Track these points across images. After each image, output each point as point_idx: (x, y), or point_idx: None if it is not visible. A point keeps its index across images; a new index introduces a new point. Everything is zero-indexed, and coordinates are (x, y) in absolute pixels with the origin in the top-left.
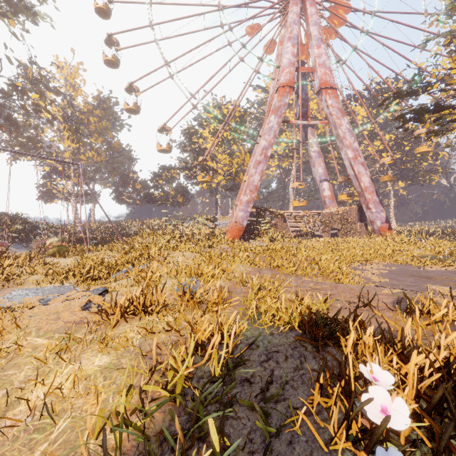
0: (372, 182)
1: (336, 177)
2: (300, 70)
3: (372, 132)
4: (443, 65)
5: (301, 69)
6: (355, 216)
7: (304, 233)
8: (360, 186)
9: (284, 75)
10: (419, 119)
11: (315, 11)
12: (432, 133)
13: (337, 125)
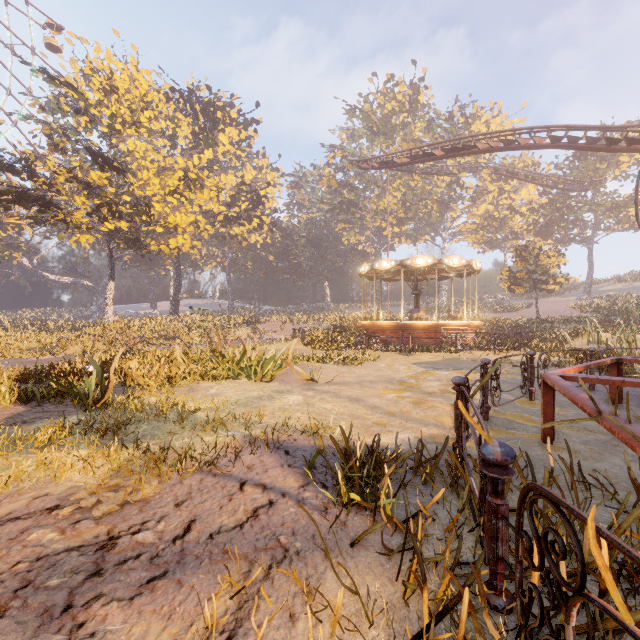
0: None
1: None
2: None
3: None
4: (50, 165)
5: None
6: None
7: None
8: None
9: None
10: (22, 202)
11: None
12: (35, 221)
13: None
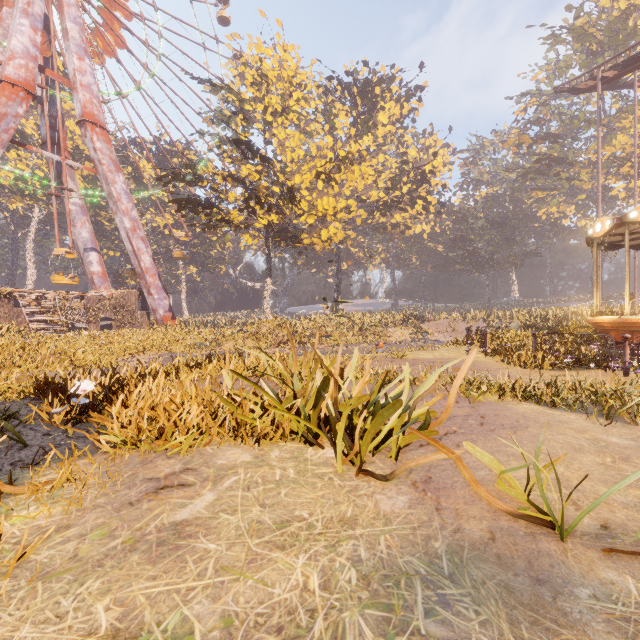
0: (154, 263)
1: (114, 247)
2: (48, 73)
3: (161, 200)
4: (210, 167)
5: (51, 73)
6: (136, 303)
7: (56, 324)
8: (141, 266)
9: (15, 67)
10: (195, 209)
11: (75, 3)
12: (207, 226)
13: (109, 181)
